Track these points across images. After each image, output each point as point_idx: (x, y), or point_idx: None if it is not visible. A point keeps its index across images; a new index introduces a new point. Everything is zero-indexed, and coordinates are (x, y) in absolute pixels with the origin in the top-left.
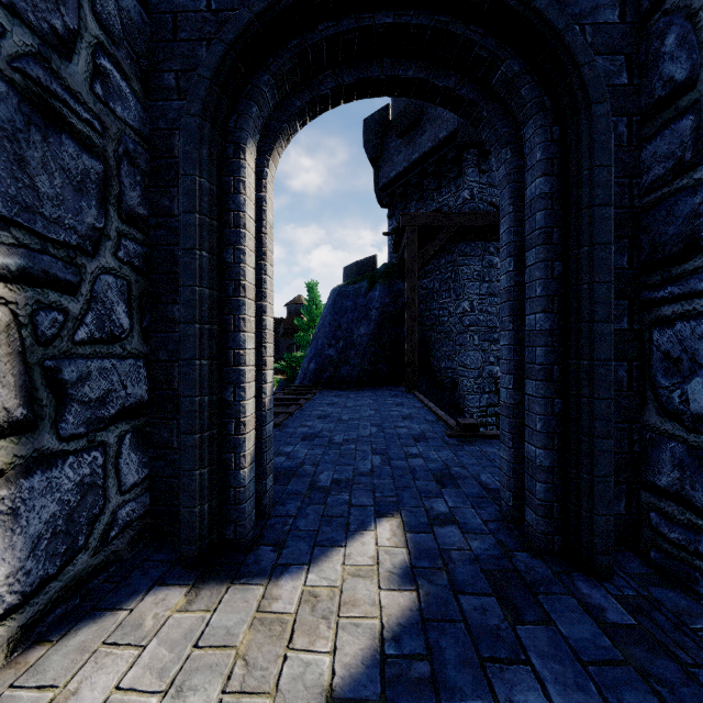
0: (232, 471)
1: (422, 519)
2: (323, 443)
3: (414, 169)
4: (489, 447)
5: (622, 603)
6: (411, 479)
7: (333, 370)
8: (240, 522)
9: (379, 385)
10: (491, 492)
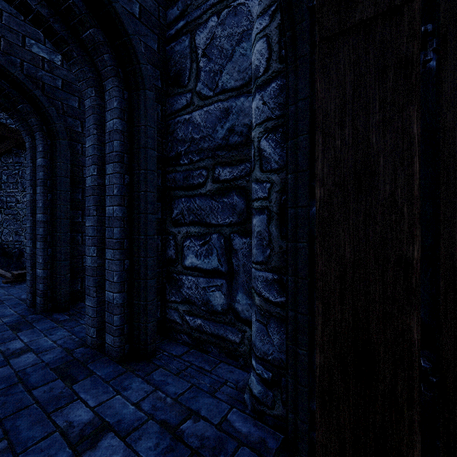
0: None
1: None
2: None
3: None
4: None
5: (68, 315)
6: None
7: None
8: None
9: None
10: (26, 301)
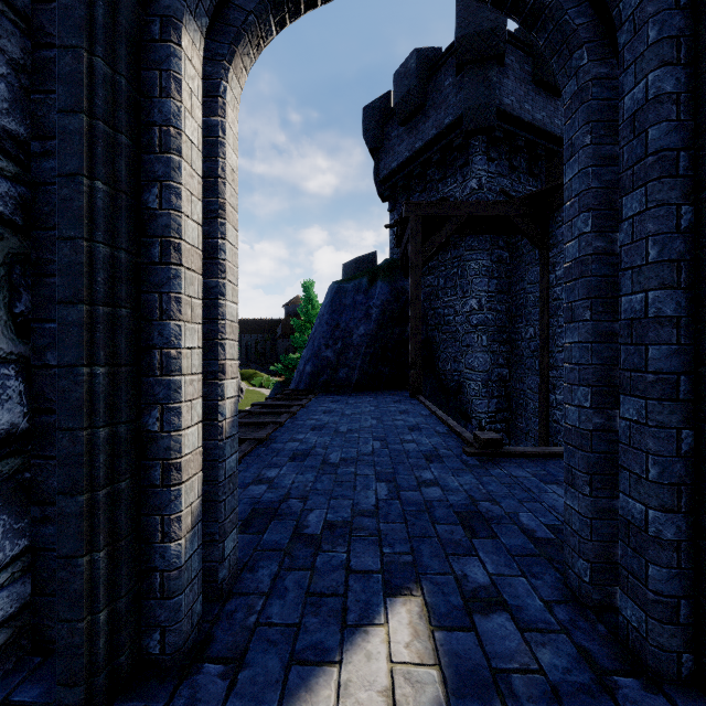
0: (157, 545)
1: (454, 598)
2: (316, 464)
3: (417, 159)
4: (519, 470)
5: None
6: (429, 521)
7: (330, 373)
8: (170, 626)
9: (380, 388)
10: (541, 545)
